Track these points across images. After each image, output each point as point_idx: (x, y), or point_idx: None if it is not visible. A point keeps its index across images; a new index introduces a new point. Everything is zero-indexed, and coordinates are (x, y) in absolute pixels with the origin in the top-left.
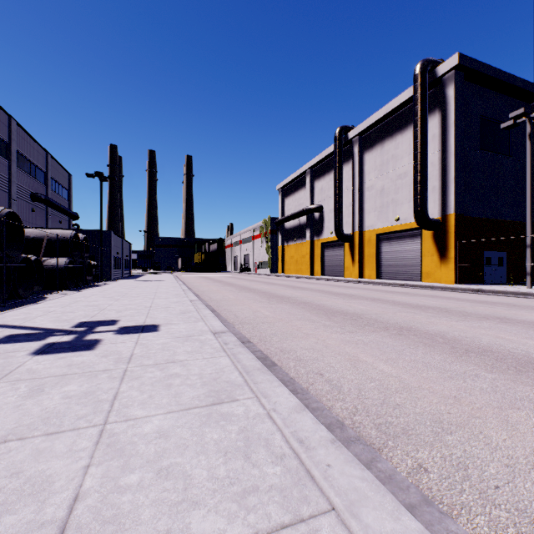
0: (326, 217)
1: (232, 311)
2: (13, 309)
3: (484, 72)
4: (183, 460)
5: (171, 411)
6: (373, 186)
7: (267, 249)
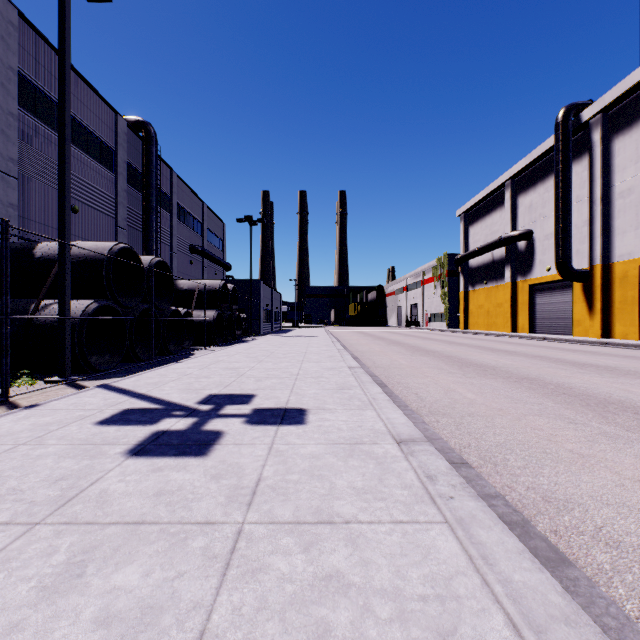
0: (538, 246)
1: (410, 387)
2: (153, 369)
3: None
4: None
5: None
6: (632, 189)
7: (442, 296)
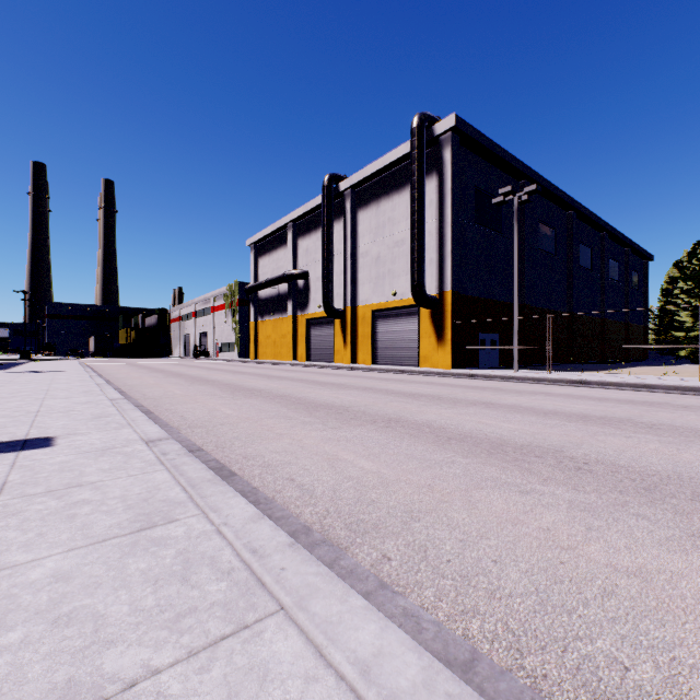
0: (313, 286)
1: (178, 412)
2: None
3: (478, 140)
4: (94, 600)
5: (75, 548)
6: (368, 252)
7: (234, 325)
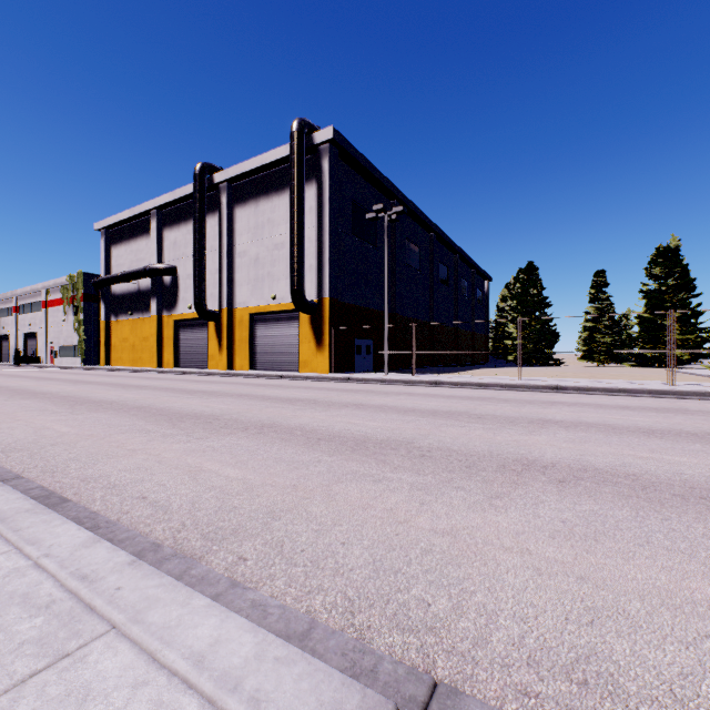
0: (183, 284)
1: None
2: None
3: (355, 156)
4: None
5: None
6: (246, 252)
7: (77, 324)
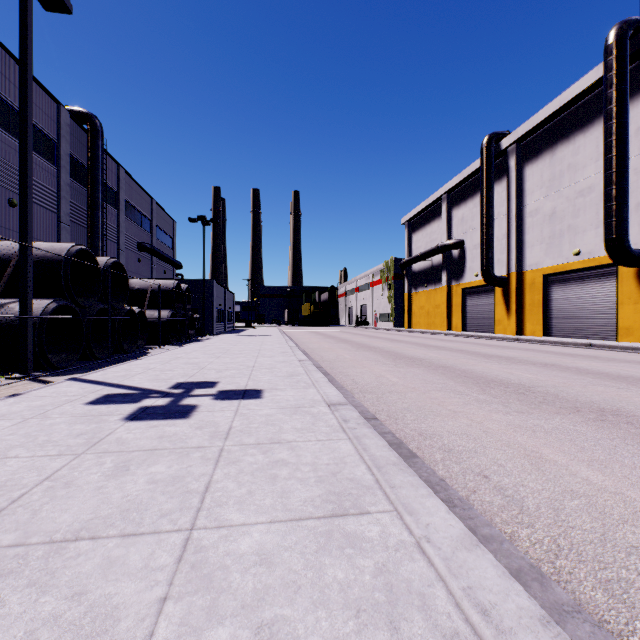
0: (469, 255)
1: (349, 375)
2: (116, 365)
3: None
4: (294, 613)
5: (276, 520)
6: (538, 209)
7: (389, 297)
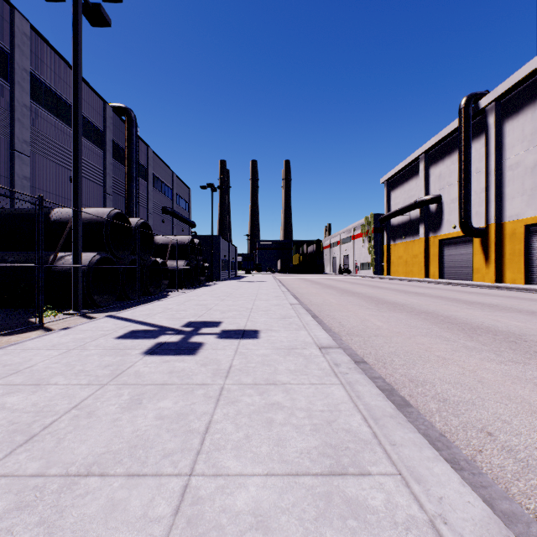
0: (446, 208)
1: (335, 318)
2: (143, 305)
3: None
4: None
5: (272, 473)
6: (519, 163)
7: (369, 248)
